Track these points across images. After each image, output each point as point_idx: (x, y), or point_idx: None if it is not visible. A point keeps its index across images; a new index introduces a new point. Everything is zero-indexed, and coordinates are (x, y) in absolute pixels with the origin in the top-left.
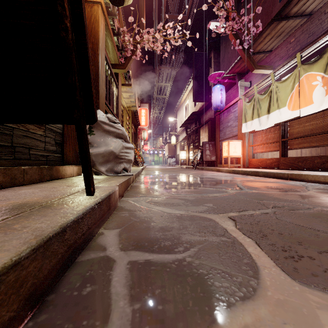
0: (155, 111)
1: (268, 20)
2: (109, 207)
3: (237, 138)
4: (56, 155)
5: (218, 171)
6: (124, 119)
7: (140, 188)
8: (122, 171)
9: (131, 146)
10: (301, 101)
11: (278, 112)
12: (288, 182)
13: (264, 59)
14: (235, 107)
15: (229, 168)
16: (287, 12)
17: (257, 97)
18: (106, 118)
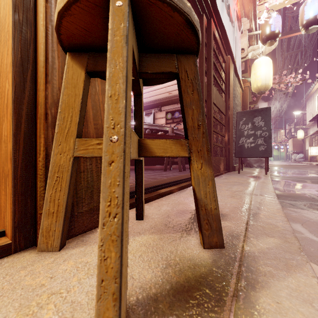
0: (275, 106)
1: None
2: None
3: None
4: None
5: None
6: None
7: (274, 174)
8: (264, 166)
9: None
10: None
11: None
12: None
13: None
14: None
15: None
16: None
17: None
18: None
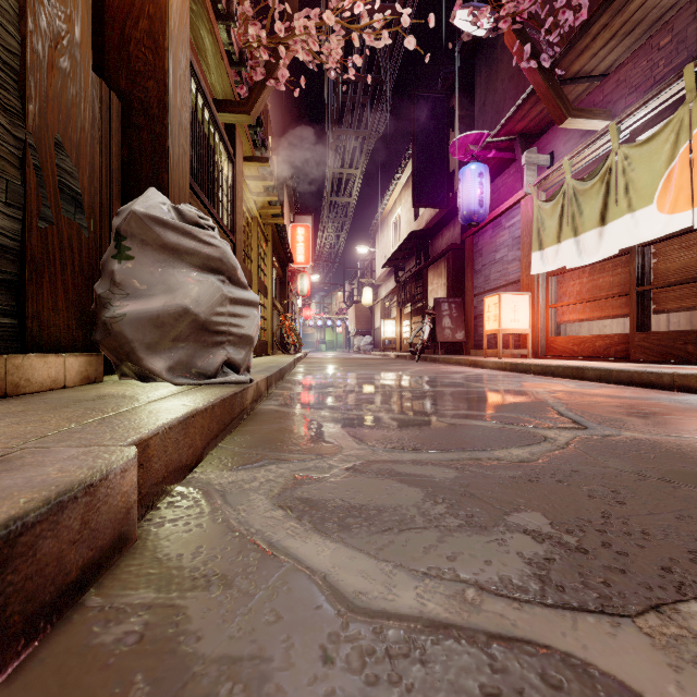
0: (327, 233)
1: (598, 1)
2: None
3: (517, 288)
4: None
5: (473, 367)
6: (253, 244)
7: (273, 423)
8: (222, 370)
9: (250, 298)
10: (696, 188)
11: (630, 220)
12: (682, 397)
13: (588, 96)
14: (513, 216)
15: (502, 360)
16: None
17: (570, 186)
18: (173, 212)
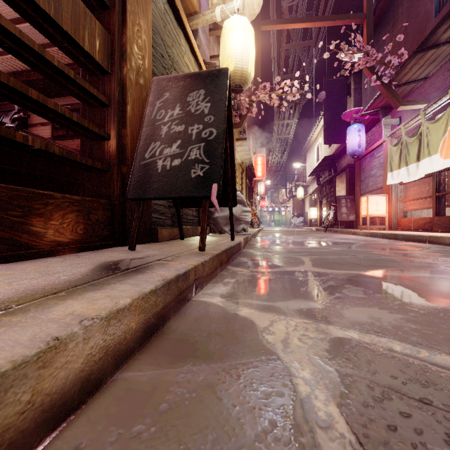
0: (275, 155)
1: (421, 40)
2: (240, 249)
3: (382, 191)
4: (196, 219)
5: (353, 235)
6: (238, 175)
7: (256, 245)
8: (241, 231)
9: (248, 210)
10: None
11: (429, 160)
12: (420, 245)
13: (417, 88)
14: (380, 151)
15: (366, 231)
16: (434, 41)
17: (404, 139)
18: None
